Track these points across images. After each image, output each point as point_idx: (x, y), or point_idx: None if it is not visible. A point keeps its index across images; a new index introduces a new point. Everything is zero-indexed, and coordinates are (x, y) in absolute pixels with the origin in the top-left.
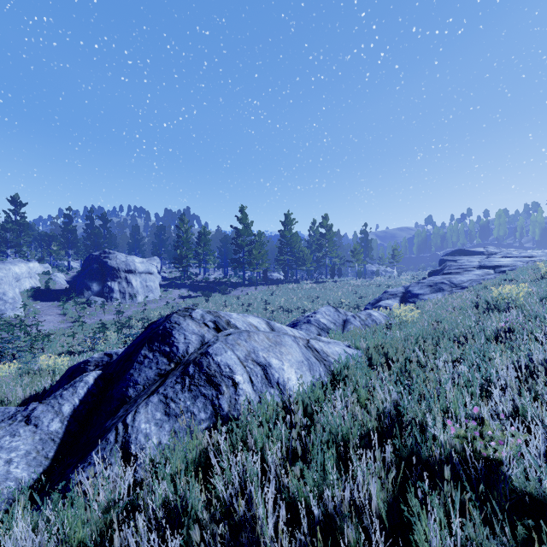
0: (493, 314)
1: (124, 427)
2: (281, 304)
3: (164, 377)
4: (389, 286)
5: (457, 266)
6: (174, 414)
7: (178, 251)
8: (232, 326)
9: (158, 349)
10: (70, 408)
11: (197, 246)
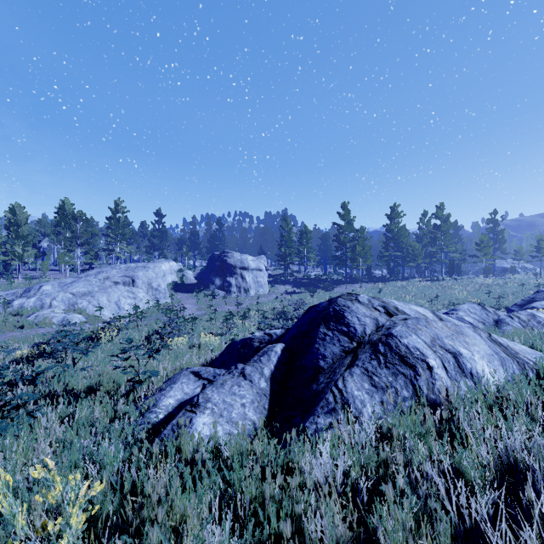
0: None
1: (338, 391)
2: None
3: (352, 353)
4: (539, 285)
5: None
6: (381, 387)
7: (282, 250)
8: (401, 312)
9: (335, 329)
10: (269, 372)
11: (298, 244)
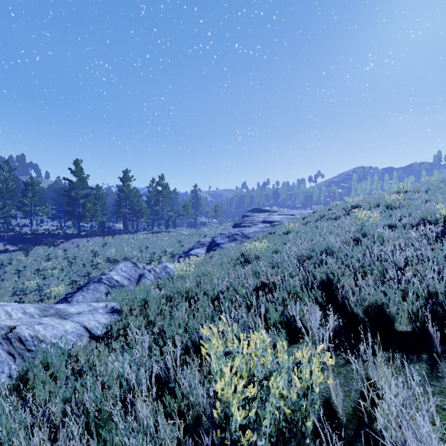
0: (239, 268)
1: None
2: (112, 255)
3: None
4: (205, 236)
5: (250, 220)
6: None
7: None
8: None
9: None
10: None
11: (22, 196)
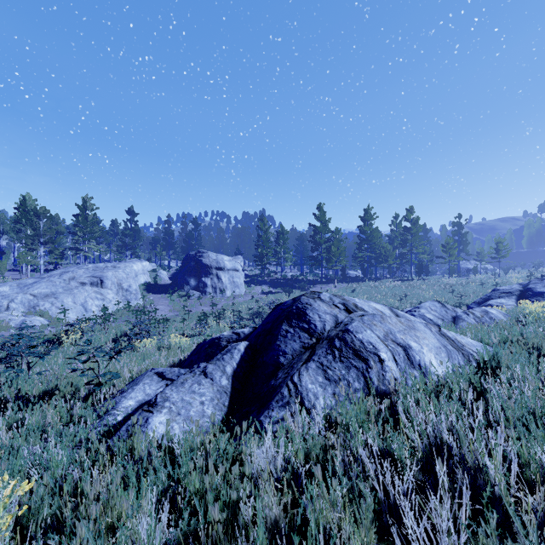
0: None
1: (293, 385)
2: None
3: (311, 349)
4: (496, 284)
5: None
6: (334, 380)
7: (259, 250)
8: (360, 309)
9: (297, 326)
10: (231, 370)
11: (275, 245)
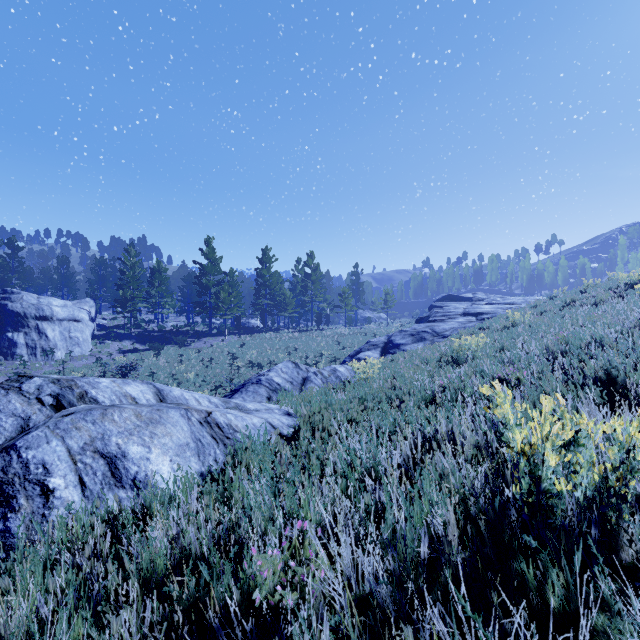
0: (447, 369)
1: None
2: (253, 358)
3: None
4: (375, 335)
5: (443, 313)
6: None
7: (120, 292)
8: (86, 401)
9: None
10: None
11: (148, 286)
